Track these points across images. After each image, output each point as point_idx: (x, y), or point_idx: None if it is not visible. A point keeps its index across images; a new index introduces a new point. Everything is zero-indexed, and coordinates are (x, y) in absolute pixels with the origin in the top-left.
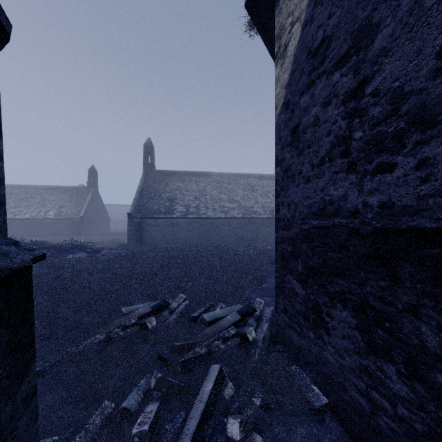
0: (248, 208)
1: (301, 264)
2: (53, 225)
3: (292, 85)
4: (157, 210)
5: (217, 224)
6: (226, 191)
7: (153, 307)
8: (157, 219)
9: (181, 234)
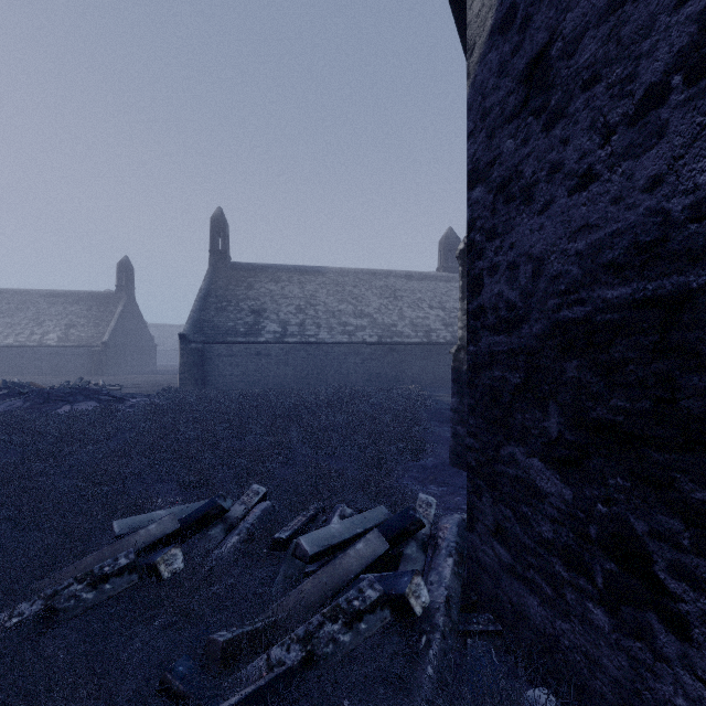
0: (388, 326)
1: (558, 417)
2: (55, 357)
3: None
4: (231, 329)
5: (336, 354)
6: (351, 299)
7: (188, 518)
8: (231, 345)
9: (274, 370)
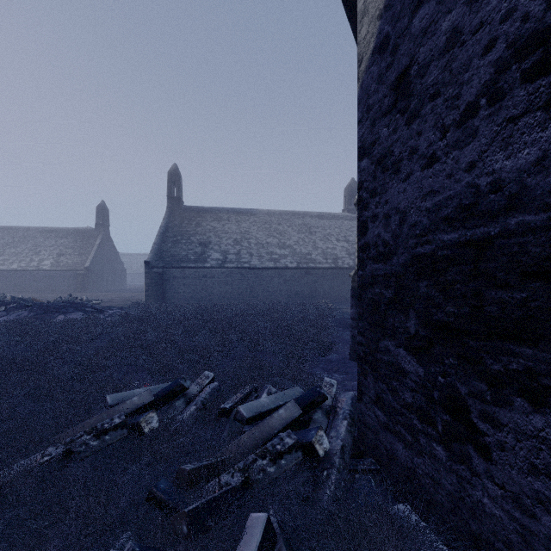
0: (304, 255)
1: (415, 319)
2: (49, 278)
3: (394, 3)
4: (184, 257)
5: (265, 276)
6: (276, 234)
7: (159, 394)
8: (184, 270)
9: (217, 289)
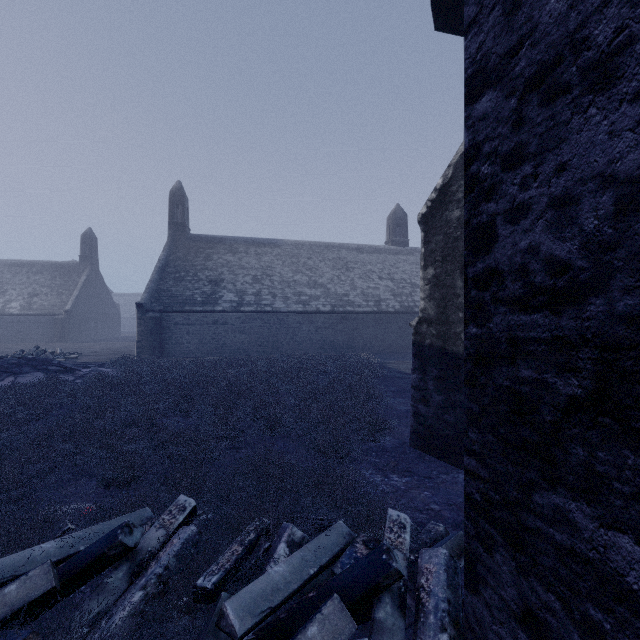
0: (340, 296)
1: None
2: (18, 325)
3: None
4: (189, 298)
5: (291, 322)
6: (306, 270)
7: (78, 560)
8: (189, 314)
9: (231, 338)
